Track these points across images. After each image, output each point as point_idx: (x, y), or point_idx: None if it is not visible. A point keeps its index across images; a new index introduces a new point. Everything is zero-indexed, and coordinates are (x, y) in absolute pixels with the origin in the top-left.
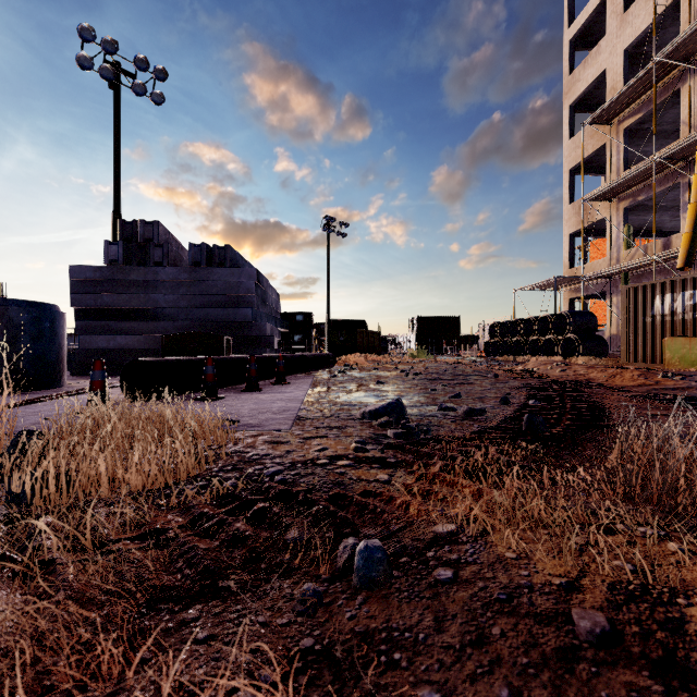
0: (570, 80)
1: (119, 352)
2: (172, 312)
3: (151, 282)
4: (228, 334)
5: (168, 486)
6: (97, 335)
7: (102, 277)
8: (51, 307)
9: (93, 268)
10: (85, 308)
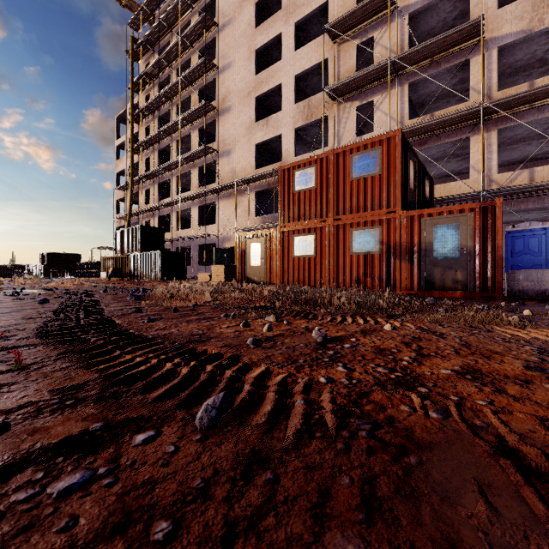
0: (117, 163)
1: None
2: None
3: None
4: None
5: None
6: None
7: None
8: None
9: None
10: None
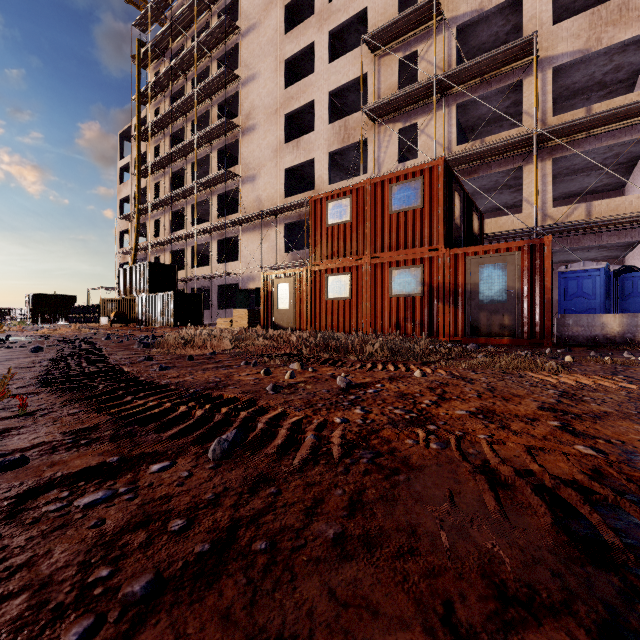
0: (120, 187)
1: None
2: None
3: None
4: None
5: None
6: None
7: None
8: None
9: None
10: None
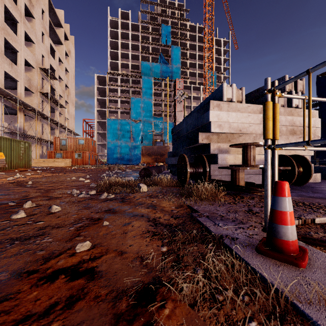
0: None
1: None
2: None
3: None
4: None
5: None
6: None
7: None
8: None
9: None
10: None
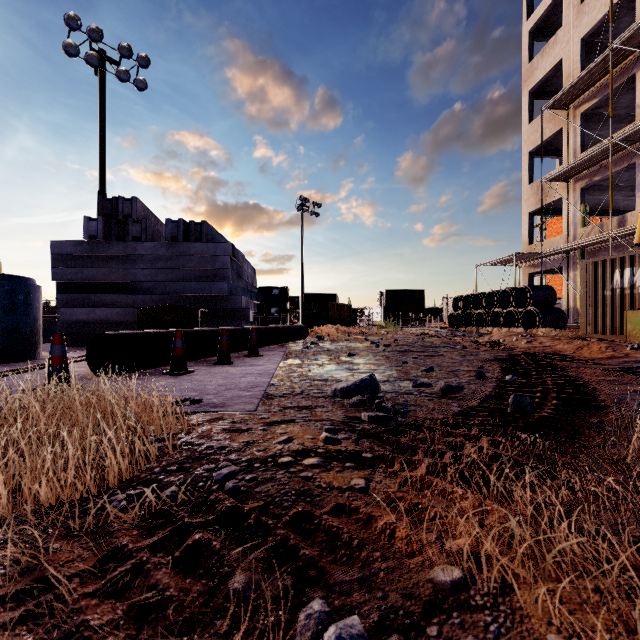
0: (528, 68)
1: (98, 324)
2: (150, 285)
3: (130, 257)
4: (204, 307)
5: (92, 495)
6: (77, 308)
7: (83, 251)
8: (26, 280)
9: (73, 243)
10: (66, 282)
